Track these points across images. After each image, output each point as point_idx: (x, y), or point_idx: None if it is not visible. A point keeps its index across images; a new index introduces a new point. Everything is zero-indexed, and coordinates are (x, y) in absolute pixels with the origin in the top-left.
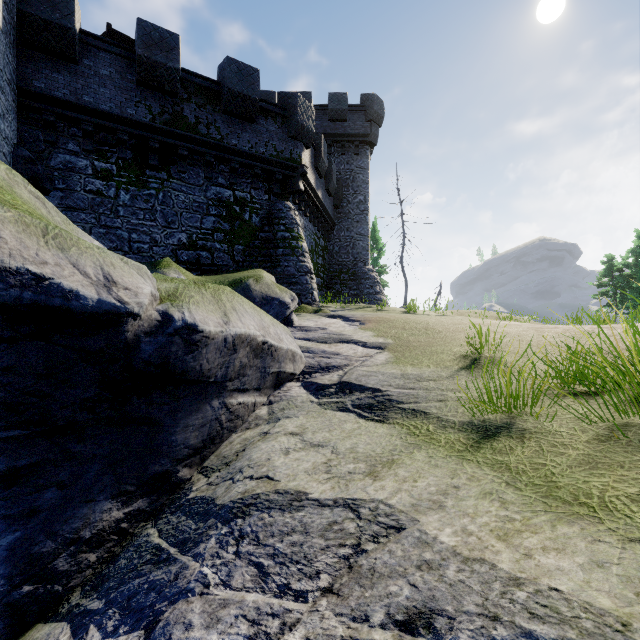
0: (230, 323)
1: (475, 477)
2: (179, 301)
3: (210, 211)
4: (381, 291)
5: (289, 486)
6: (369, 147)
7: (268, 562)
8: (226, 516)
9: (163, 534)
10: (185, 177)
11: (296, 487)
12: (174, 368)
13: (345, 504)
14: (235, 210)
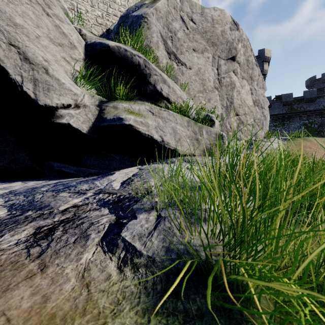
0: None
1: None
2: None
3: (300, 127)
4: None
5: None
6: None
7: None
8: None
9: None
10: (293, 121)
11: None
12: None
13: None
14: (308, 125)
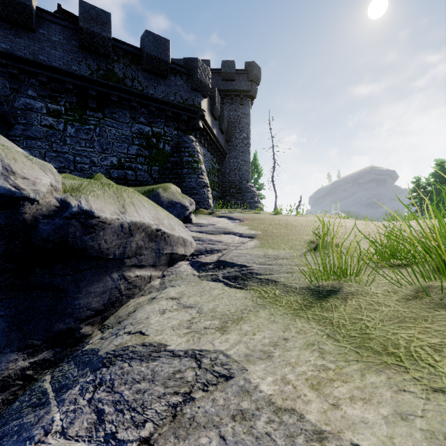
0: (126, 213)
1: (303, 330)
2: (79, 193)
3: (134, 141)
4: (259, 201)
5: (155, 339)
6: (250, 99)
7: (110, 409)
8: (97, 365)
9: (53, 380)
10: (116, 117)
11: (160, 340)
12: (73, 246)
13: (193, 355)
14: (152, 141)
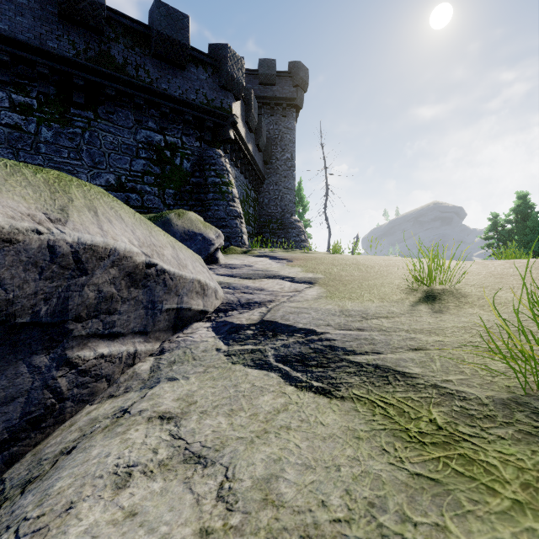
0: (68, 223)
1: None
2: None
3: (140, 154)
4: (306, 239)
5: None
6: (295, 110)
7: None
8: None
9: None
10: (113, 118)
11: None
12: None
13: None
14: (166, 154)
